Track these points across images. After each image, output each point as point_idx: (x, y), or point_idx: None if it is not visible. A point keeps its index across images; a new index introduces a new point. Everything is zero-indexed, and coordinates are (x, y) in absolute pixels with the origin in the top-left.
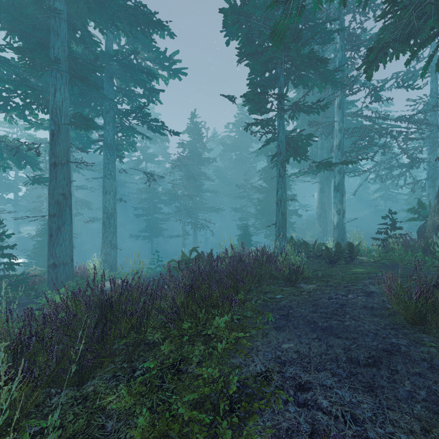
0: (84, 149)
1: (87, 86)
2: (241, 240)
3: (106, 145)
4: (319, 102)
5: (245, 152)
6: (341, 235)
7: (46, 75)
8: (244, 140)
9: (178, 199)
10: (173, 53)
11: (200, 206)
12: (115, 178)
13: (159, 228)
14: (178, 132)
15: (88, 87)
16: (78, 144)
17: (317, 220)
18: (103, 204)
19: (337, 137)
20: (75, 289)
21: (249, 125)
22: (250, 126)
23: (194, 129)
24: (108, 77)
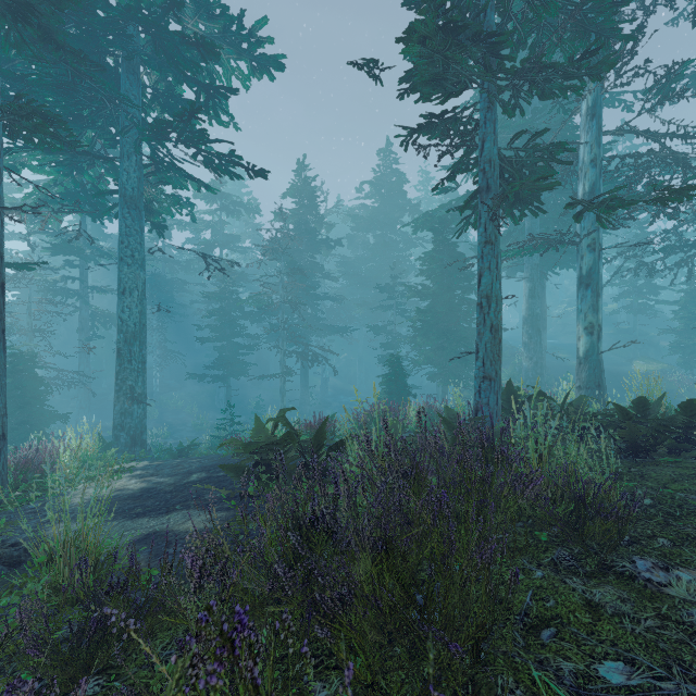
0: (96, 214)
1: (56, 52)
2: (388, 384)
3: (124, 199)
4: (586, 58)
5: (391, 233)
6: (596, 377)
7: (0, 56)
8: (389, 210)
9: (275, 311)
10: (256, 24)
11: (314, 323)
12: (143, 265)
13: (240, 362)
14: (264, 170)
15: (58, 53)
16: (83, 205)
17: (523, 347)
18: (117, 315)
19: (586, 176)
20: (0, 507)
21: (412, 134)
22: (399, 186)
23: (303, 190)
24: (127, 66)
